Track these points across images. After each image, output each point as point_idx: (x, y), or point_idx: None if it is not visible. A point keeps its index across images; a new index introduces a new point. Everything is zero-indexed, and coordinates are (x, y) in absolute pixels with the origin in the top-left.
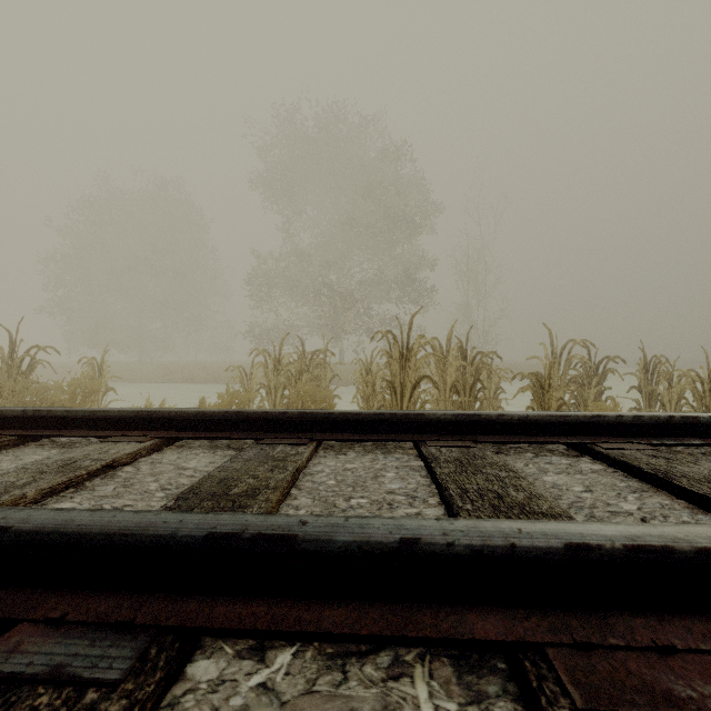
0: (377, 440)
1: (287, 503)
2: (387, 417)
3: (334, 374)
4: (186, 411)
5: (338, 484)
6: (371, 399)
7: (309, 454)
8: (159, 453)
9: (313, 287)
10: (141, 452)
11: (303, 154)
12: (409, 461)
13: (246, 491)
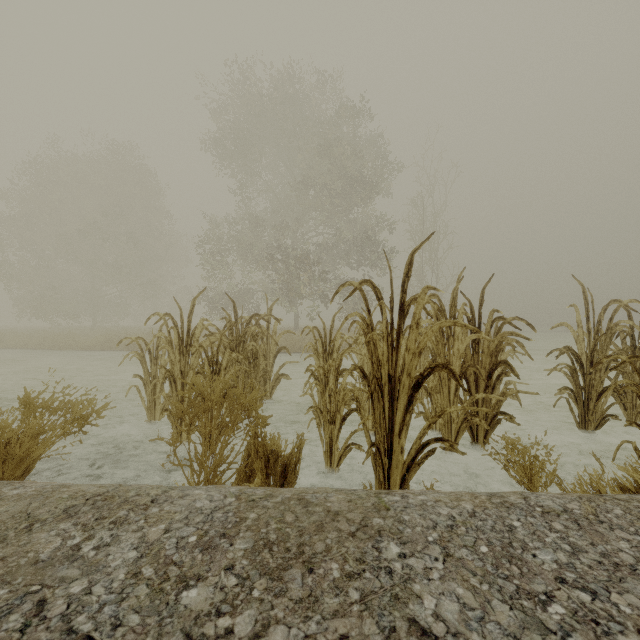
0: None
1: None
2: None
3: (281, 347)
4: None
5: None
6: (334, 398)
7: None
8: None
9: (267, 250)
10: None
11: (256, 112)
12: None
13: None
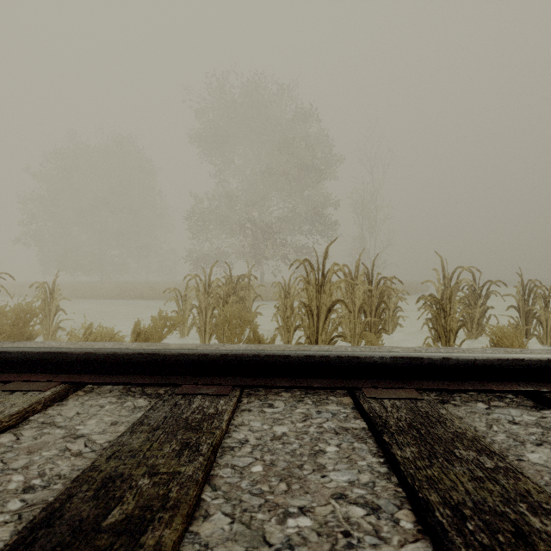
0: (307, 387)
1: (192, 532)
2: (318, 360)
3: (257, 295)
4: (95, 353)
5: (266, 475)
6: (290, 319)
7: (230, 413)
8: (59, 405)
9: (240, 222)
10: (34, 407)
11: (232, 115)
12: (348, 419)
13: (129, 517)
